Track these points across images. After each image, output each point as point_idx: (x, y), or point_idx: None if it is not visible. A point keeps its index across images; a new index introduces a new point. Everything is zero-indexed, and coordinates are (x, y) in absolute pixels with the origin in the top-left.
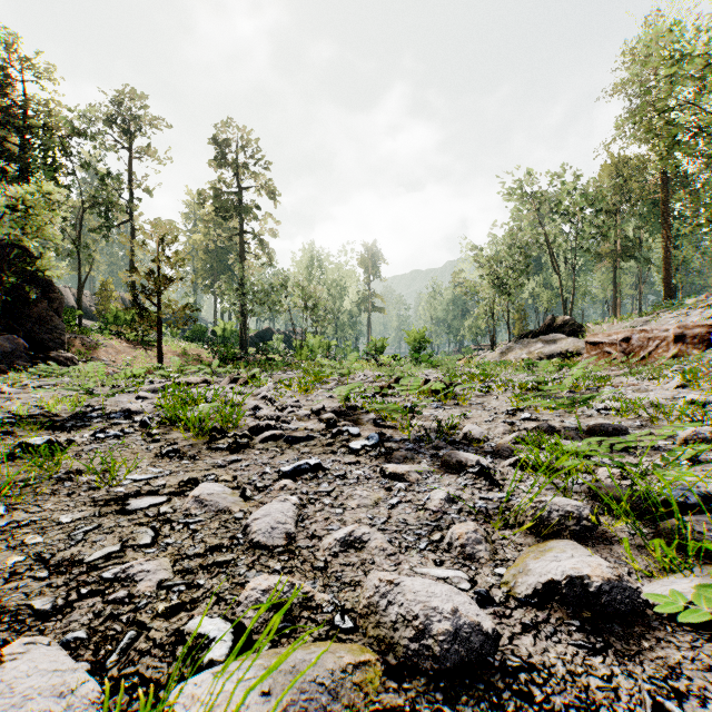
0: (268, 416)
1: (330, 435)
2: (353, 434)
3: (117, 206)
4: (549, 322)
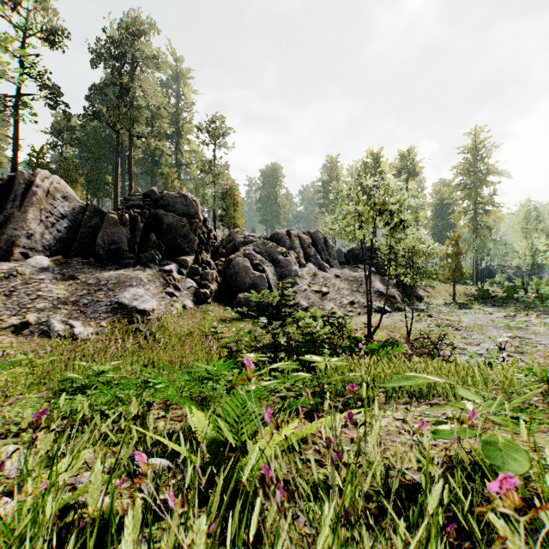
0: None
1: None
2: None
3: None
4: None
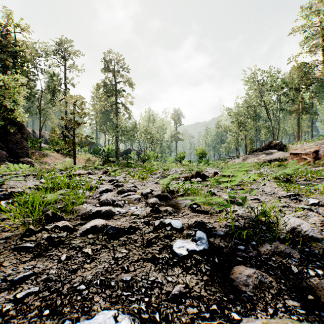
0: (105, 200)
1: (152, 228)
2: (175, 228)
3: (57, 90)
4: (268, 143)
